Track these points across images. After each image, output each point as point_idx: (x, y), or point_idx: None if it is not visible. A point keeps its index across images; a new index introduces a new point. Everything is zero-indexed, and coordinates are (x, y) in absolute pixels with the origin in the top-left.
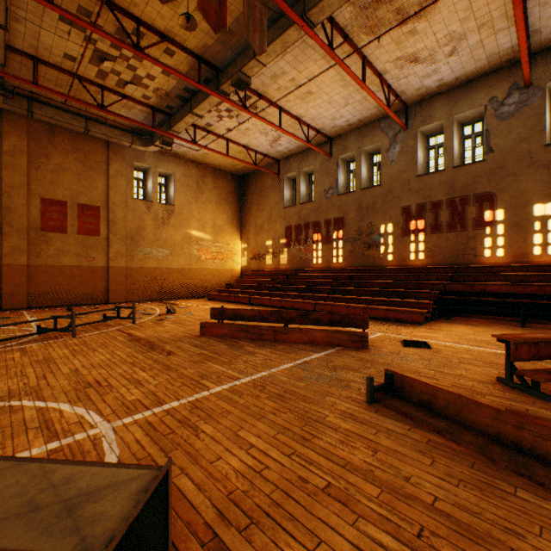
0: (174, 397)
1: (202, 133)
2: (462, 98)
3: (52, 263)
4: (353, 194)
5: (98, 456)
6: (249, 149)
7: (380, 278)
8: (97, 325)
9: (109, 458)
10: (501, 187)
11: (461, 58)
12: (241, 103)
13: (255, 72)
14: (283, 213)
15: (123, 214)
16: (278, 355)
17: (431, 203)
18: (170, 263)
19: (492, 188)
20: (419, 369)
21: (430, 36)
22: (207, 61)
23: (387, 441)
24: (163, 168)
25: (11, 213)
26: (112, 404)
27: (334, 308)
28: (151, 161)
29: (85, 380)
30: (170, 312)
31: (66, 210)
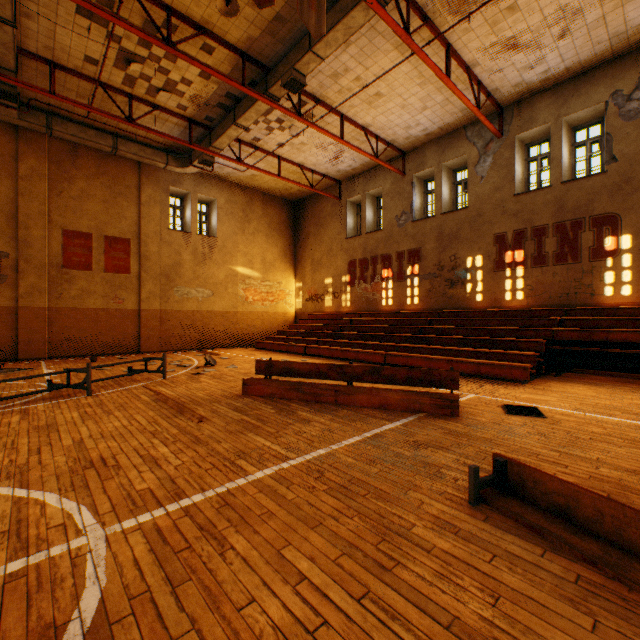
0: (198, 486)
1: (249, 149)
2: (575, 94)
3: (76, 306)
4: (432, 219)
5: (74, 589)
6: (304, 168)
7: (466, 323)
8: (121, 379)
9: (89, 593)
10: (628, 206)
11: (575, 40)
12: (294, 111)
13: (311, 69)
14: (346, 245)
15: (157, 248)
16: (340, 425)
17: (533, 229)
18: (212, 305)
19: (615, 207)
20: (536, 449)
21: (535, 13)
22: (252, 58)
23: (512, 576)
24: (203, 193)
25: (29, 248)
26: (114, 495)
27: (409, 361)
28: (189, 185)
29: (88, 456)
30: (210, 364)
31: (91, 243)
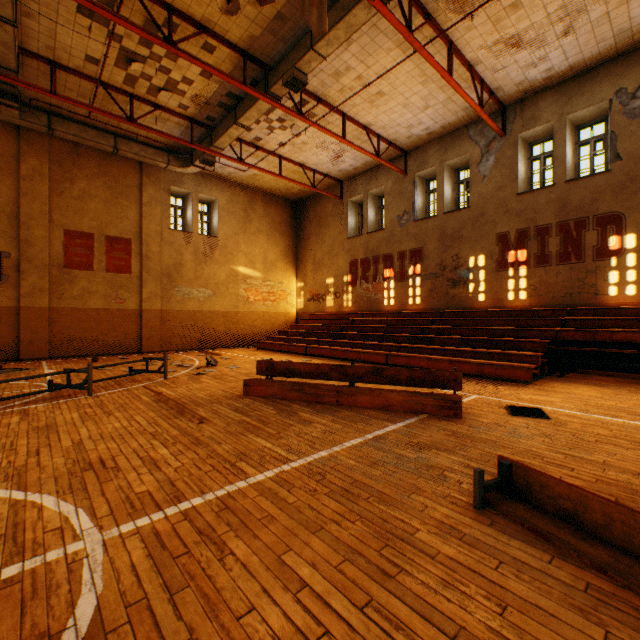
0: (198, 489)
1: (250, 149)
2: (578, 92)
3: (77, 306)
4: (434, 219)
5: (69, 596)
6: (306, 168)
7: (469, 323)
8: (122, 379)
9: (85, 600)
10: (632, 205)
11: (579, 38)
12: (296, 110)
13: (312, 68)
14: (347, 245)
15: (158, 248)
16: (342, 426)
17: (536, 228)
18: (213, 305)
19: (619, 206)
20: (541, 452)
21: (538, 10)
22: (253, 57)
23: (519, 584)
24: (204, 193)
25: (30, 248)
26: (112, 498)
27: (411, 361)
28: (190, 185)
29: (87, 458)
30: (211, 364)
31: (93, 243)
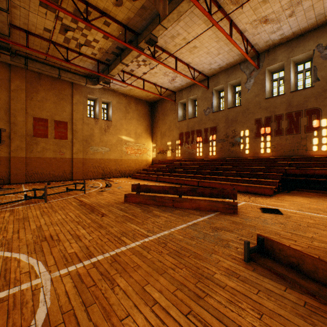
0: (100, 251)
1: (128, 76)
2: (297, 46)
3: (40, 156)
4: (222, 111)
5: (32, 308)
6: (156, 85)
7: (240, 165)
8: (62, 194)
9: (40, 310)
10: (325, 104)
11: (298, 18)
12: (151, 56)
13: (160, 34)
14: (178, 125)
15: (81, 126)
16: (175, 218)
17: (275, 116)
18: (109, 155)
19: (318, 104)
20: (279, 231)
21: (276, 3)
22: (130, 28)
23: (269, 302)
24: (105, 98)
25: (16, 126)
26: (56, 256)
27: (211, 184)
28: (97, 94)
29: (43, 234)
30: (108, 186)
31: (48, 124)
